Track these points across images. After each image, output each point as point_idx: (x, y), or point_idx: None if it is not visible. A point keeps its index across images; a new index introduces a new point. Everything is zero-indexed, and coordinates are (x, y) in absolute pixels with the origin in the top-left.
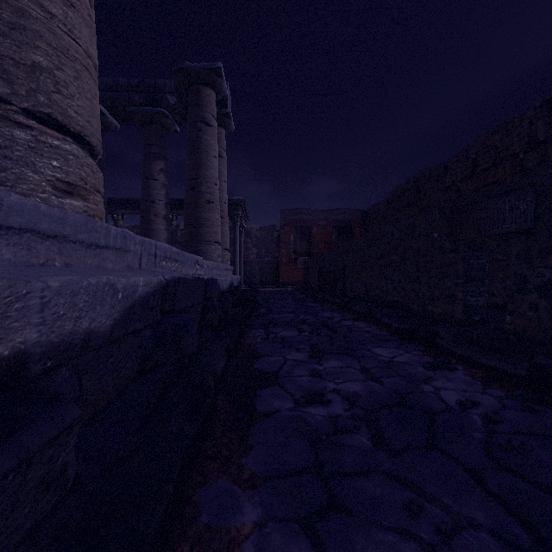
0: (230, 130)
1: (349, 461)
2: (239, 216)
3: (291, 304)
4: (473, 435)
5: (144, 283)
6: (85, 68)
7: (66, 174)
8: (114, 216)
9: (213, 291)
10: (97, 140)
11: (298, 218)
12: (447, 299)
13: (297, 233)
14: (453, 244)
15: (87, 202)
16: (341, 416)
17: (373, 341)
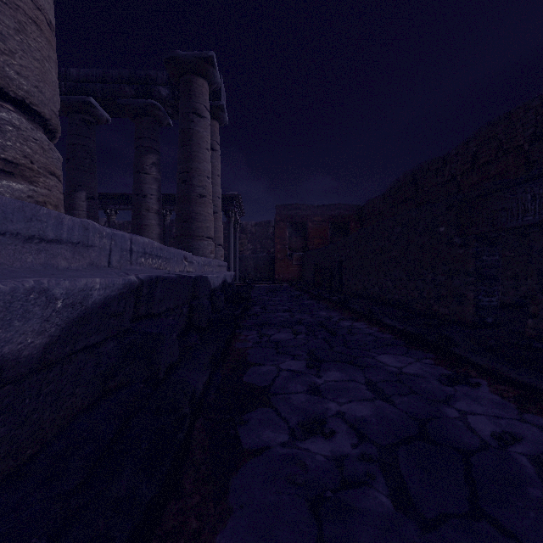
0: (224, 123)
1: (366, 541)
2: (233, 211)
3: (287, 301)
4: (529, 492)
5: (102, 285)
6: (33, 21)
7: (2, 149)
8: (107, 211)
9: (202, 289)
10: (50, 111)
11: (294, 214)
12: (455, 299)
13: (292, 229)
14: (462, 239)
15: (34, 185)
16: (348, 456)
17: (377, 345)
